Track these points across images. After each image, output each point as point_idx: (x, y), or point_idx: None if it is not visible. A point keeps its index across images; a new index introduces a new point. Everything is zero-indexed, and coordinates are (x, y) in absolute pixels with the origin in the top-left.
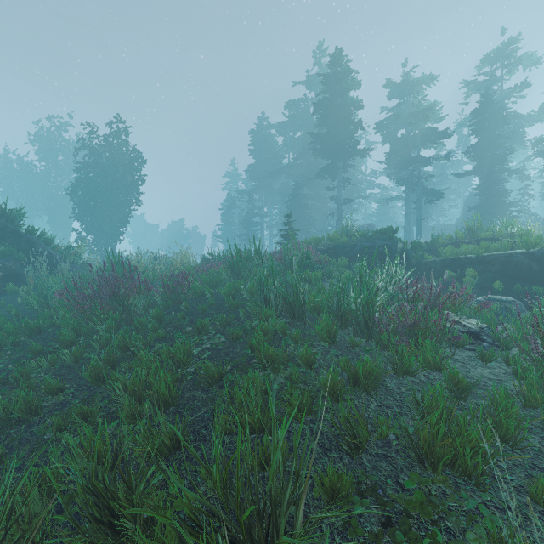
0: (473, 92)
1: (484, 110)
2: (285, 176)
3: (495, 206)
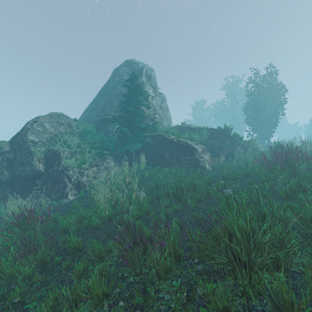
0: None
1: None
2: None
3: None
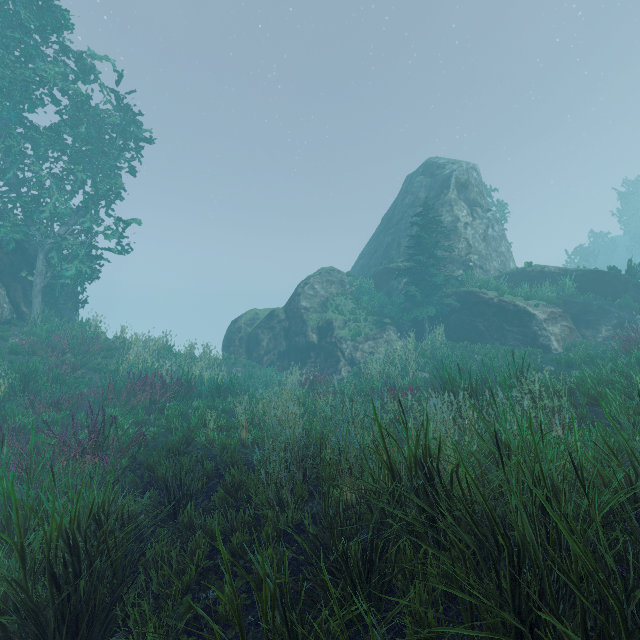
0: None
1: None
2: None
3: None
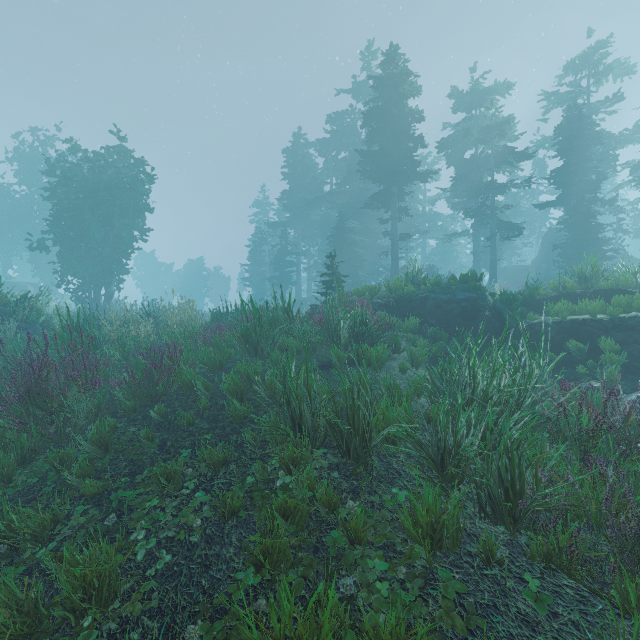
0: (554, 106)
1: (571, 126)
2: (326, 205)
3: (587, 245)
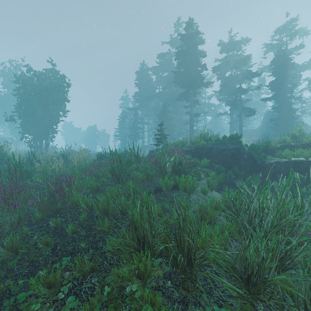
0: (269, 50)
1: (279, 60)
2: (157, 99)
3: (288, 119)
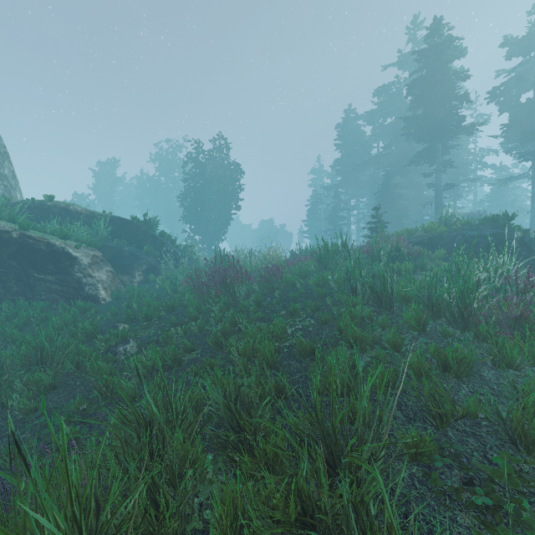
0: None
1: None
2: (373, 166)
3: None
